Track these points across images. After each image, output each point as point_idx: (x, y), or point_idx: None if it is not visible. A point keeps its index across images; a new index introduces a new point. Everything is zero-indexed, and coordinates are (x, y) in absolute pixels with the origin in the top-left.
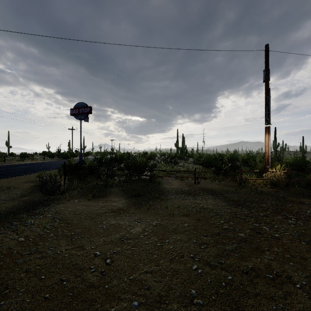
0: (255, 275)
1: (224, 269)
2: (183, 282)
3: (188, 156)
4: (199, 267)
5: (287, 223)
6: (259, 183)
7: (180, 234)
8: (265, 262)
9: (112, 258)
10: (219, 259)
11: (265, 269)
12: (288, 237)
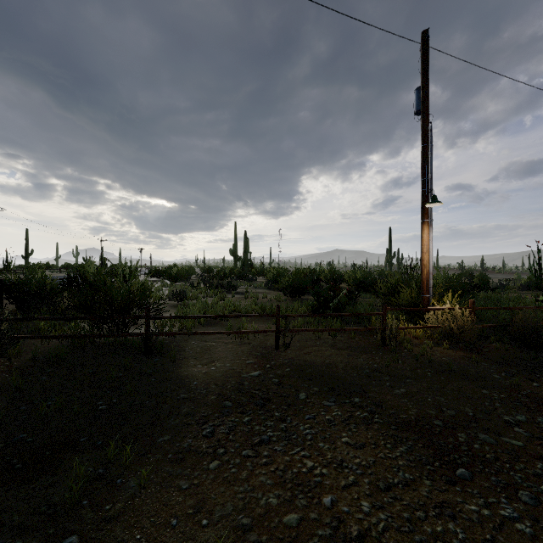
0: None
1: None
2: None
3: (256, 272)
4: None
5: None
6: (417, 337)
7: None
8: None
9: None
10: None
11: None
12: None
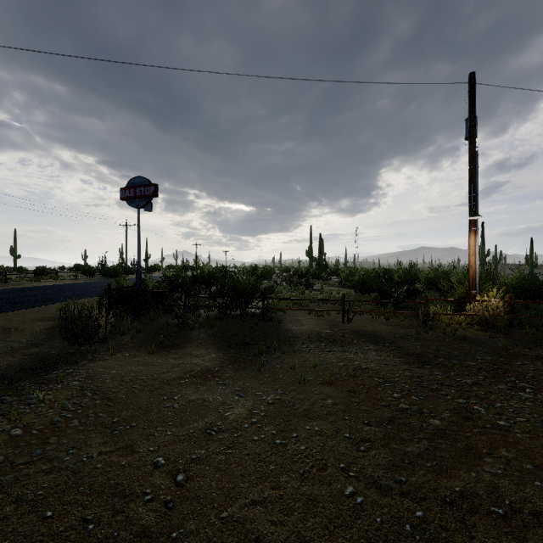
0: (469, 509)
1: (407, 495)
2: (328, 524)
3: (330, 272)
4: (358, 490)
5: (518, 399)
6: (458, 322)
7: (319, 422)
8: (485, 479)
9: (189, 472)
10: (396, 473)
11: (488, 495)
12: (525, 428)
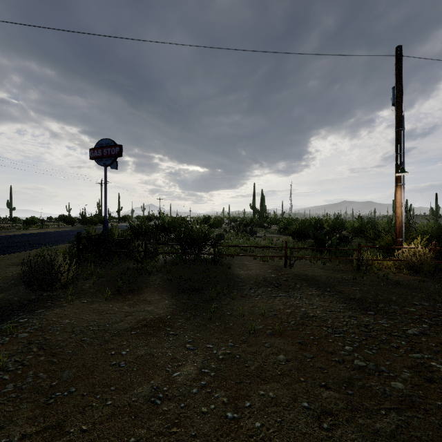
0: None
1: None
2: None
3: (270, 222)
4: None
5: None
6: (388, 267)
7: (273, 384)
8: None
9: None
10: None
11: None
12: None
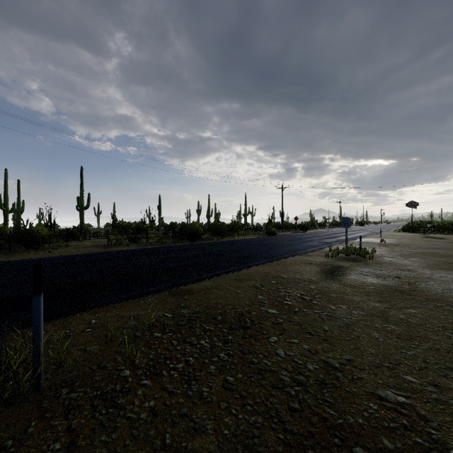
0: None
1: None
2: None
3: None
4: None
5: None
6: None
7: None
8: None
9: None
10: None
11: None
12: None
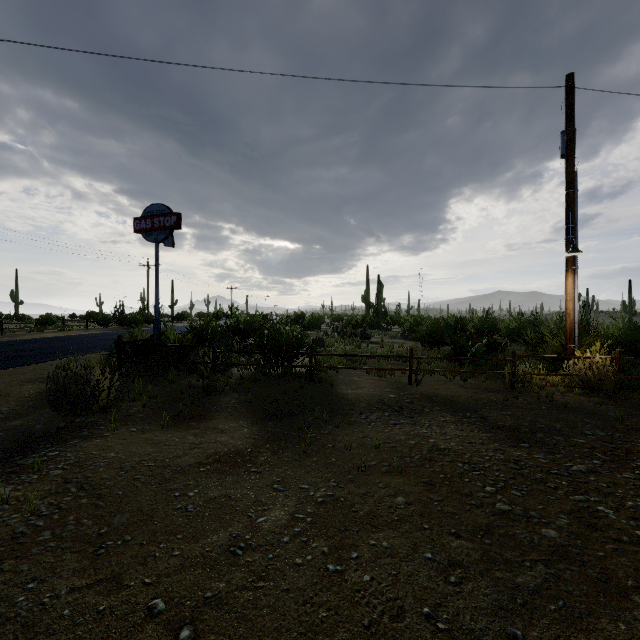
0: None
1: None
2: None
3: (390, 321)
4: None
5: None
6: (554, 384)
7: (388, 532)
8: None
9: (199, 623)
10: (506, 623)
11: None
12: None
